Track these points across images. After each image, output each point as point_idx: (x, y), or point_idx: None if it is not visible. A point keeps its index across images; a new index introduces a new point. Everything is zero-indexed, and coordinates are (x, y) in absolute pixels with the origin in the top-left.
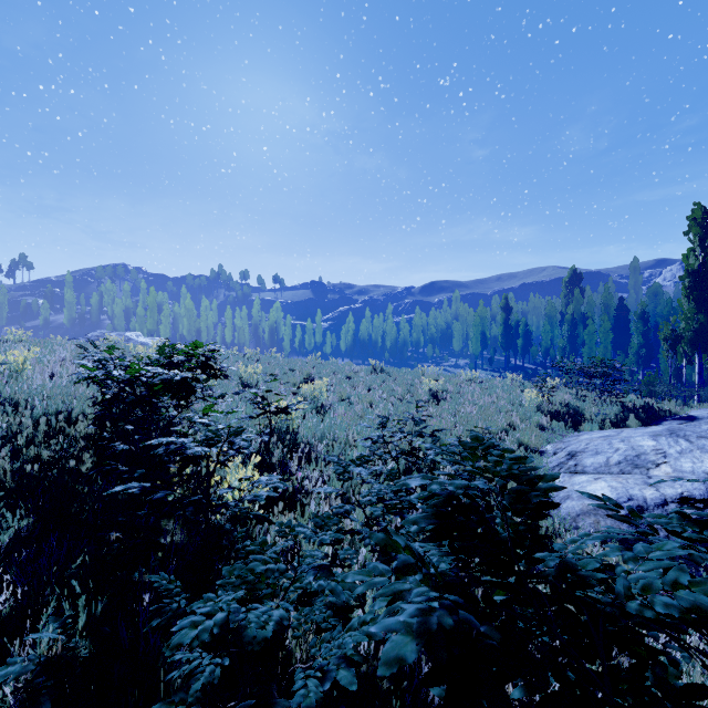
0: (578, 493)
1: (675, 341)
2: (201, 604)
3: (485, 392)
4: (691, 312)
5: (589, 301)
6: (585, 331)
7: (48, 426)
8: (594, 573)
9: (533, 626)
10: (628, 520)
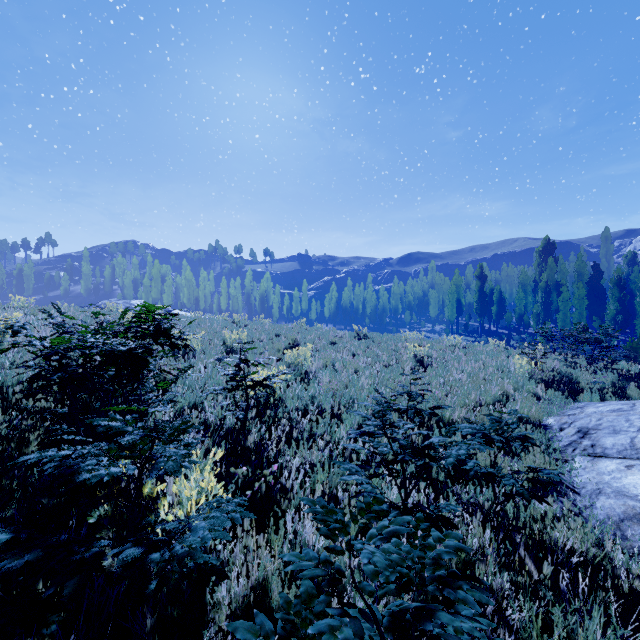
0: (612, 488)
1: None
2: None
3: (470, 358)
4: None
5: (561, 269)
6: (560, 298)
7: (3, 399)
8: None
9: None
10: None
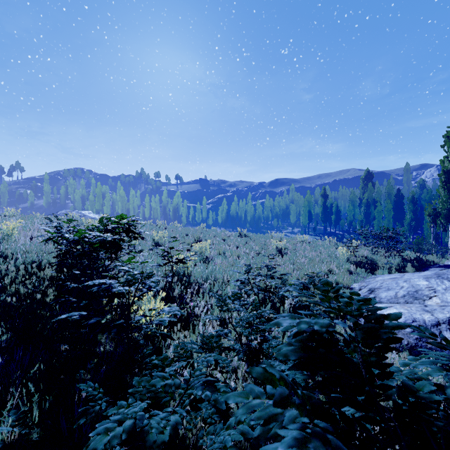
0: None
1: (435, 216)
2: (115, 410)
3: (312, 249)
4: (446, 197)
5: (377, 191)
6: (375, 210)
7: (25, 271)
8: (431, 395)
9: (388, 445)
10: (444, 346)
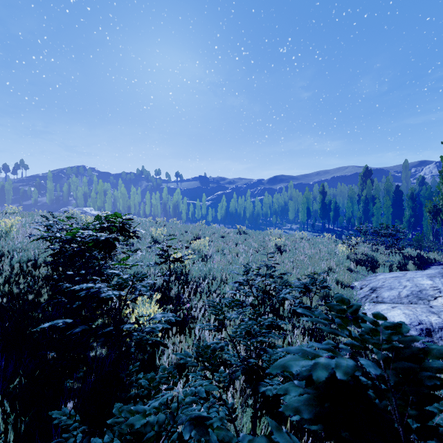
0: None
1: (436, 213)
2: None
3: (311, 246)
4: None
5: (376, 187)
6: (374, 206)
7: (21, 270)
8: None
9: None
10: None
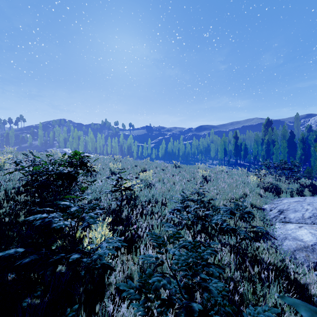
0: (291, 236)
1: None
2: None
3: (229, 177)
4: None
5: (275, 133)
6: (274, 147)
7: (6, 196)
8: None
9: None
10: None
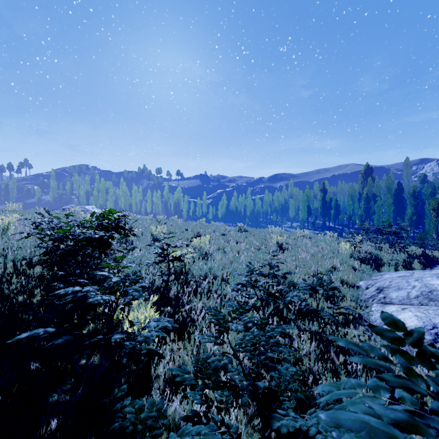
0: None
1: None
2: None
3: (313, 244)
4: None
5: (377, 185)
6: (375, 204)
7: (14, 269)
8: None
9: None
10: None
